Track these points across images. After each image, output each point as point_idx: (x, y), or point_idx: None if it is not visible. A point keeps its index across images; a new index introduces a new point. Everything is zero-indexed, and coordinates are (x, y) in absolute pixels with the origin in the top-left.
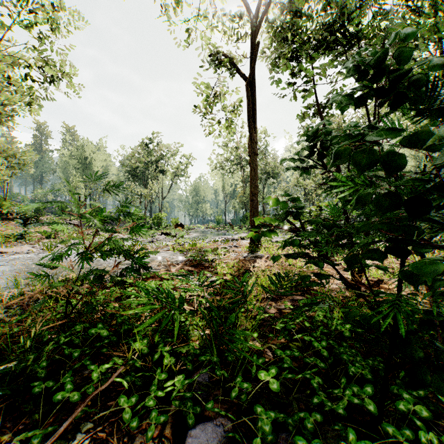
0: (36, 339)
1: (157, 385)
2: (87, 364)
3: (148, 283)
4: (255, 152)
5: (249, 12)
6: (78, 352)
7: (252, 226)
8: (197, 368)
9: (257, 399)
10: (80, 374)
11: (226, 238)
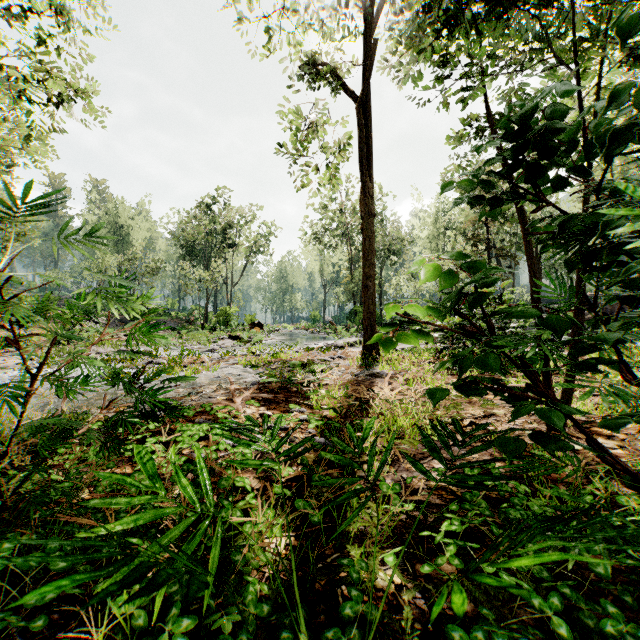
0: None
1: None
2: None
3: (187, 428)
4: (371, 211)
5: None
6: None
7: (365, 326)
8: None
9: None
10: None
11: (326, 345)
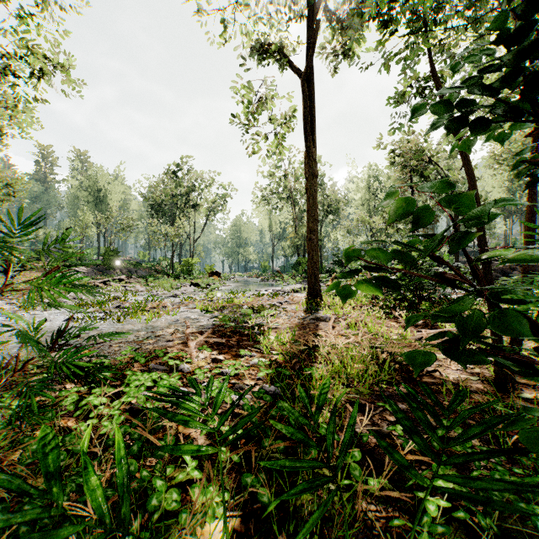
0: None
1: None
2: None
3: (135, 378)
4: (314, 173)
5: None
6: None
7: (310, 275)
8: None
9: None
10: None
11: (274, 291)
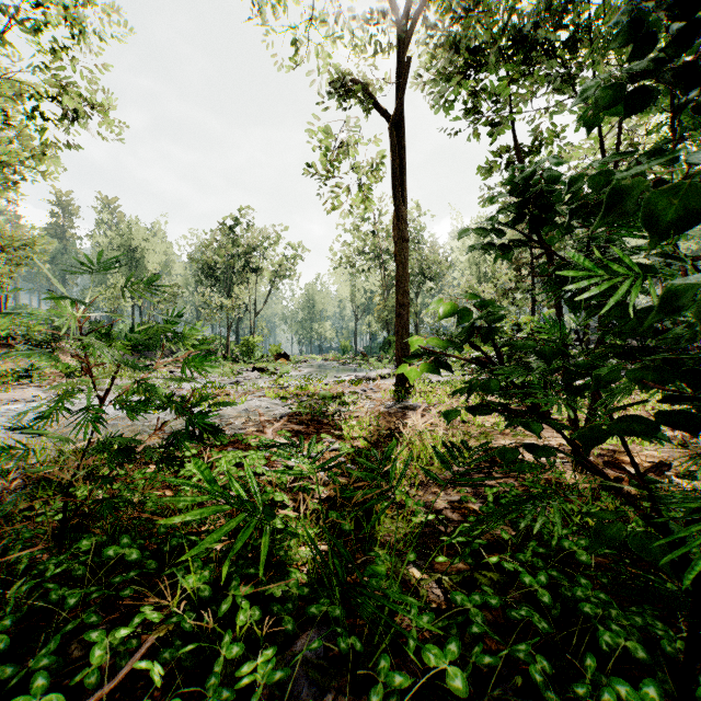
0: (5, 567)
1: (224, 669)
2: (90, 622)
3: (223, 455)
4: (404, 236)
5: (394, 10)
6: (77, 597)
7: (399, 357)
8: (303, 626)
9: (418, 695)
10: (82, 638)
11: (357, 377)
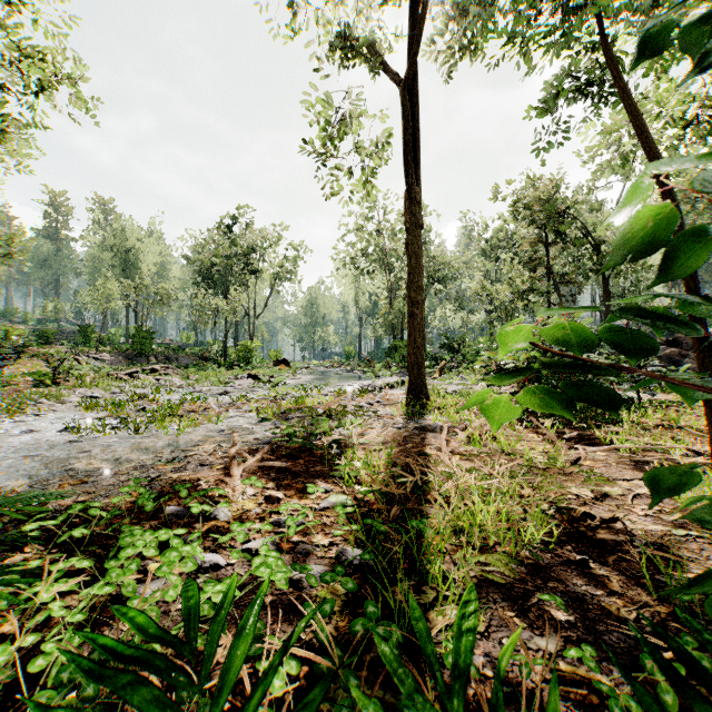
0: None
1: None
2: None
3: (130, 540)
4: (418, 222)
5: None
6: None
7: (411, 364)
8: None
9: None
10: None
11: (362, 386)
